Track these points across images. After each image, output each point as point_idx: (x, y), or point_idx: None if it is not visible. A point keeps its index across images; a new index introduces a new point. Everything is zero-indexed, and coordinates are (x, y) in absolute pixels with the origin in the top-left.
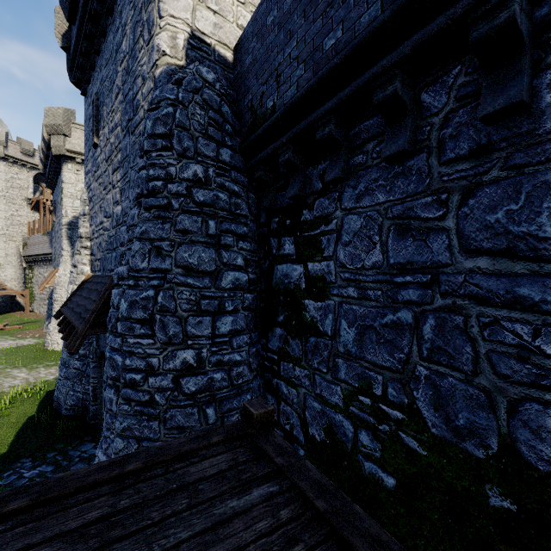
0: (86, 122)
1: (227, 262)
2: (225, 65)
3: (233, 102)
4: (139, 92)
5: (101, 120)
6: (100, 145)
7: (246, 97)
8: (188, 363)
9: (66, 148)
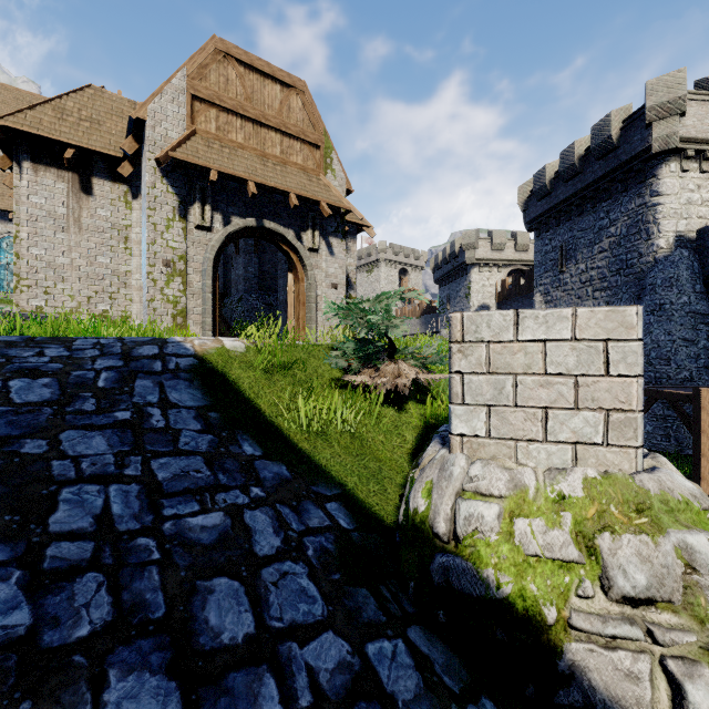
0: (539, 253)
1: (701, 336)
2: (691, 241)
3: (697, 259)
4: (634, 259)
5: (571, 259)
6: (569, 272)
7: (708, 259)
8: (686, 376)
9: (475, 258)
